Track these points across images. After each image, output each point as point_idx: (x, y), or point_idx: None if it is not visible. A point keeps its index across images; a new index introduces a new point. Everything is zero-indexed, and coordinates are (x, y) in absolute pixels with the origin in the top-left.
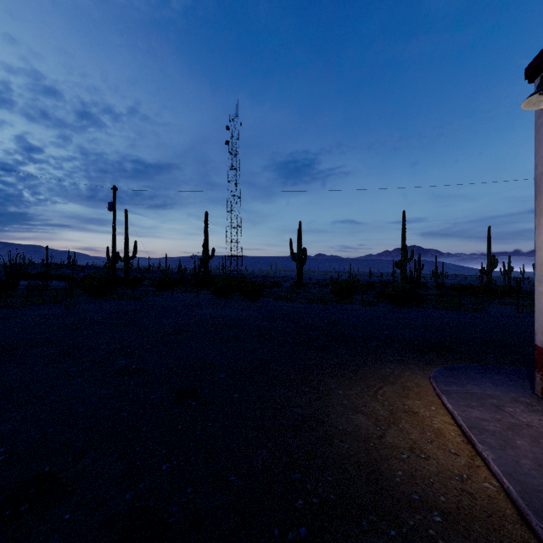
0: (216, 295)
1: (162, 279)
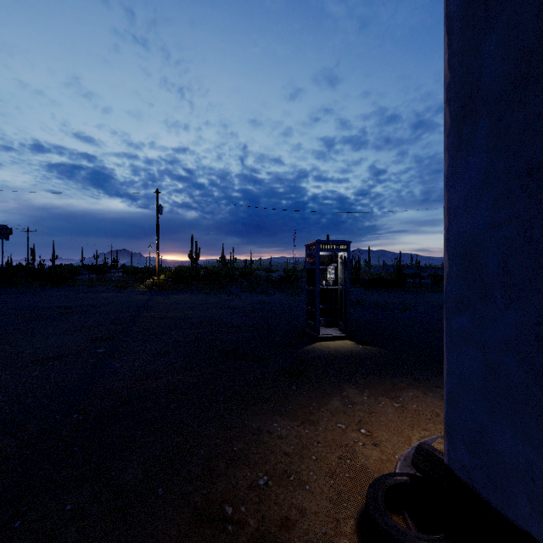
0: None
1: None
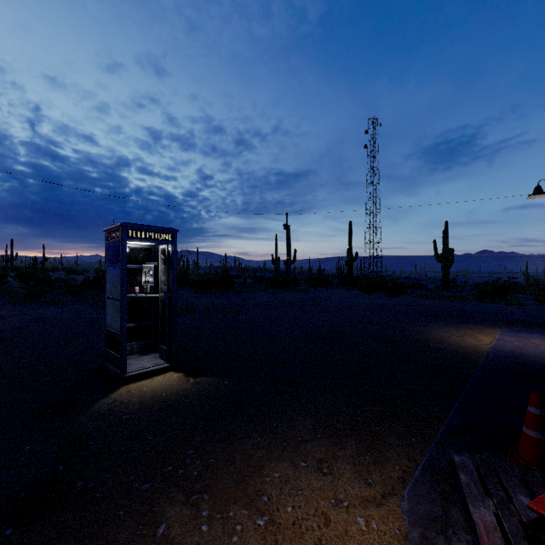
0: (362, 292)
1: (317, 278)
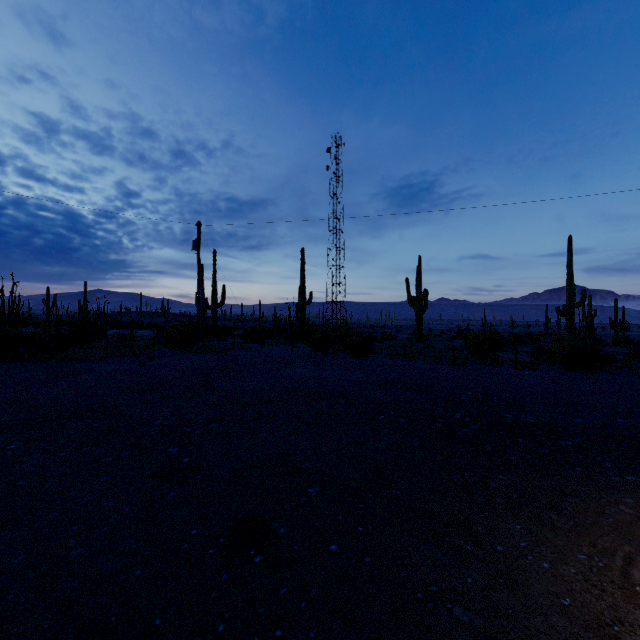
0: (314, 349)
1: (252, 329)
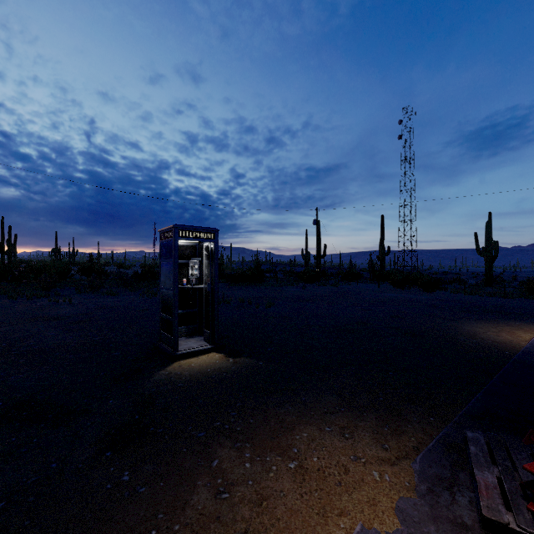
0: (394, 286)
1: (347, 273)
